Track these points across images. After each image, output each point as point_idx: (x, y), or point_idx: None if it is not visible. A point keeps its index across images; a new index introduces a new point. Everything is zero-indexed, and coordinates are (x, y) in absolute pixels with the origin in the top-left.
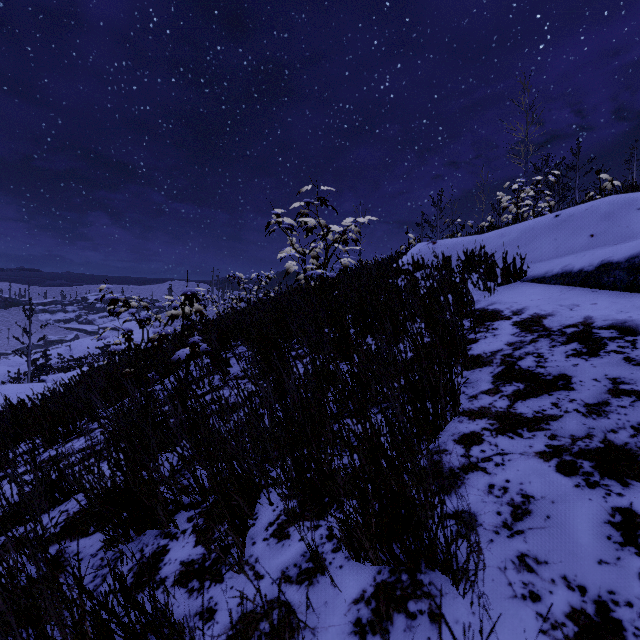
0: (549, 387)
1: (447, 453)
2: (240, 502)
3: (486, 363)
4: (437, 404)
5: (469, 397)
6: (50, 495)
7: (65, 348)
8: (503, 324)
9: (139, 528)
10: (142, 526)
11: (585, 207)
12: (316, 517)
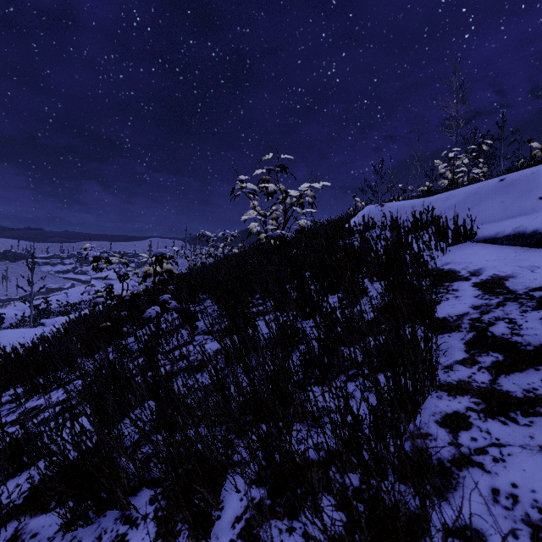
0: (533, 360)
1: (431, 438)
2: (204, 493)
3: (454, 328)
4: (416, 380)
5: (443, 367)
6: (18, 459)
7: (63, 295)
8: (463, 285)
9: (99, 509)
10: (102, 506)
11: (531, 171)
12: (289, 515)
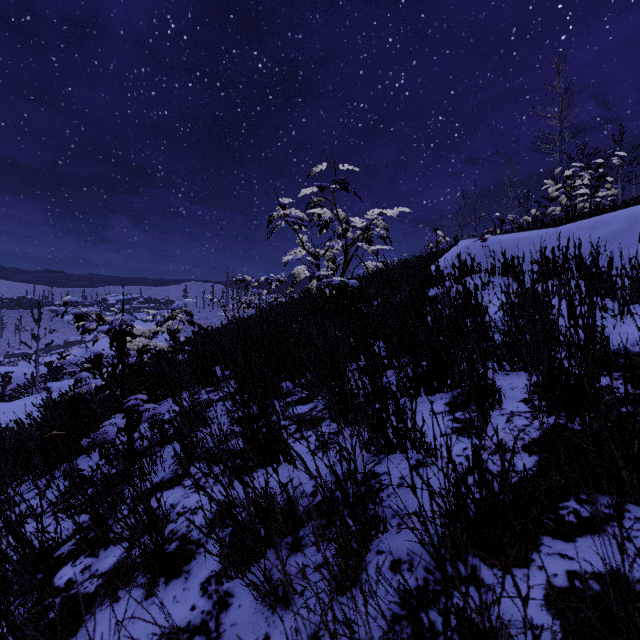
0: None
1: None
2: None
3: None
4: None
5: None
6: None
7: (82, 350)
8: None
9: None
10: None
11: None
12: None
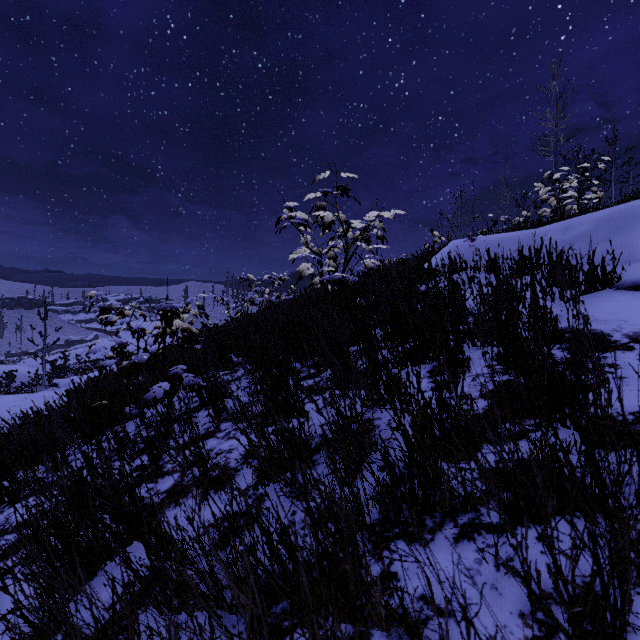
0: None
1: None
2: None
3: (636, 438)
4: (622, 580)
5: None
6: None
7: (84, 349)
8: (624, 358)
9: None
10: None
11: None
12: None
